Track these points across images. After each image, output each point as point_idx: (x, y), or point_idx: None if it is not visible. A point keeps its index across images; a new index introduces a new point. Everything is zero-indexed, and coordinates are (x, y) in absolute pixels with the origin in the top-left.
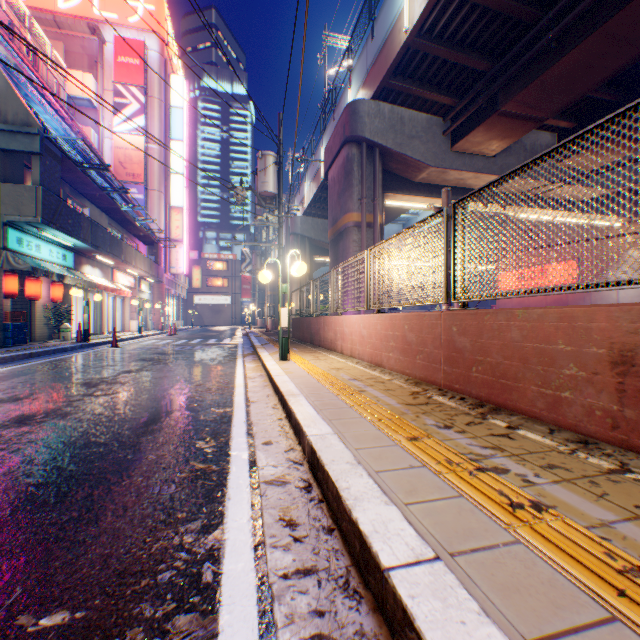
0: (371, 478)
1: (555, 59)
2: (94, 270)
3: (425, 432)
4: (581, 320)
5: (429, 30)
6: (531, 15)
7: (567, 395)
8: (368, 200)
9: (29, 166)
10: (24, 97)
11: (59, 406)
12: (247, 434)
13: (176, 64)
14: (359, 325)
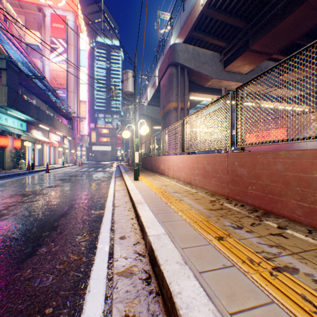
0: (197, 280)
1: (280, 20)
2: (38, 132)
3: (227, 232)
4: None
5: (214, 5)
6: None
7: None
8: (181, 96)
9: (1, 76)
10: None
11: None
12: (110, 230)
13: (83, 28)
14: (177, 161)
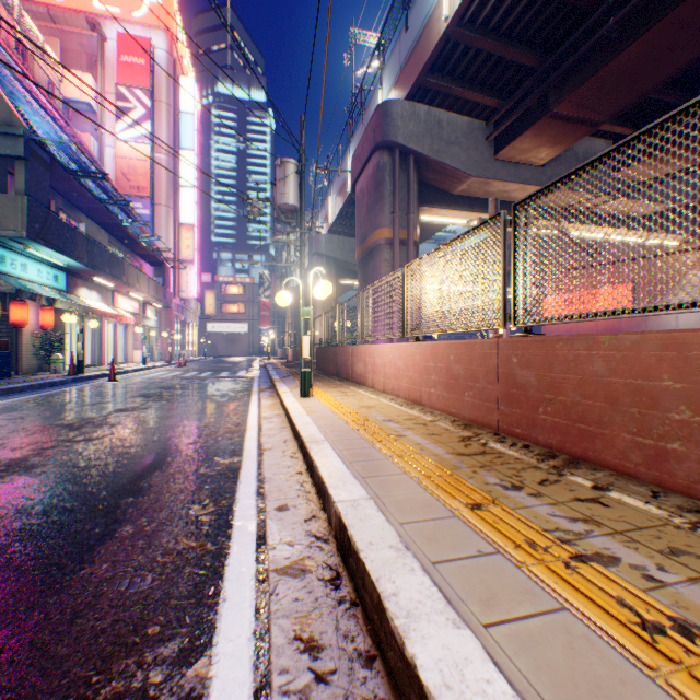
0: (427, 575)
1: (616, 51)
2: (91, 293)
3: (490, 496)
4: (698, 348)
5: (472, 19)
6: (589, 1)
7: (676, 447)
8: (401, 214)
9: (14, 173)
10: (8, 94)
11: (26, 455)
12: (257, 494)
13: (186, 65)
14: (393, 355)
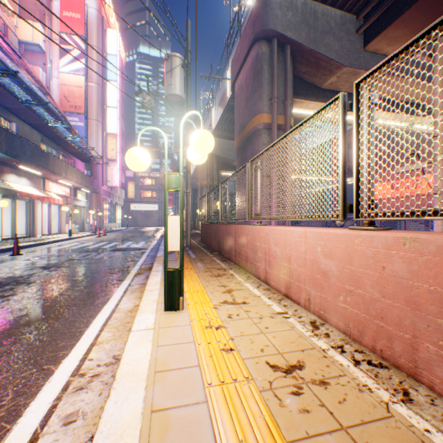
0: None
1: None
2: (20, 179)
3: None
4: None
5: None
6: None
7: None
8: (278, 101)
9: None
10: None
11: None
12: None
13: (113, 24)
14: (311, 248)
